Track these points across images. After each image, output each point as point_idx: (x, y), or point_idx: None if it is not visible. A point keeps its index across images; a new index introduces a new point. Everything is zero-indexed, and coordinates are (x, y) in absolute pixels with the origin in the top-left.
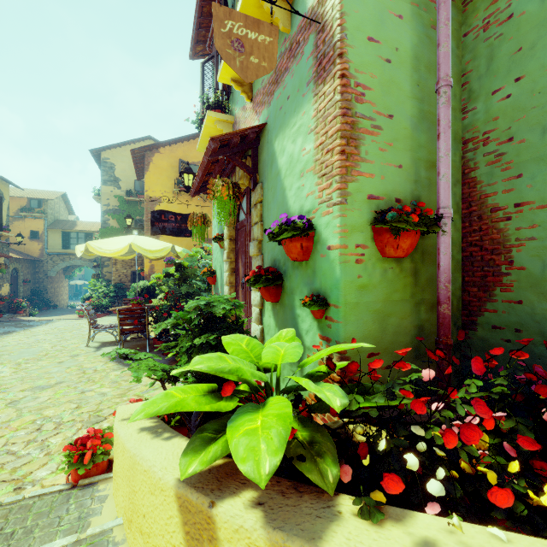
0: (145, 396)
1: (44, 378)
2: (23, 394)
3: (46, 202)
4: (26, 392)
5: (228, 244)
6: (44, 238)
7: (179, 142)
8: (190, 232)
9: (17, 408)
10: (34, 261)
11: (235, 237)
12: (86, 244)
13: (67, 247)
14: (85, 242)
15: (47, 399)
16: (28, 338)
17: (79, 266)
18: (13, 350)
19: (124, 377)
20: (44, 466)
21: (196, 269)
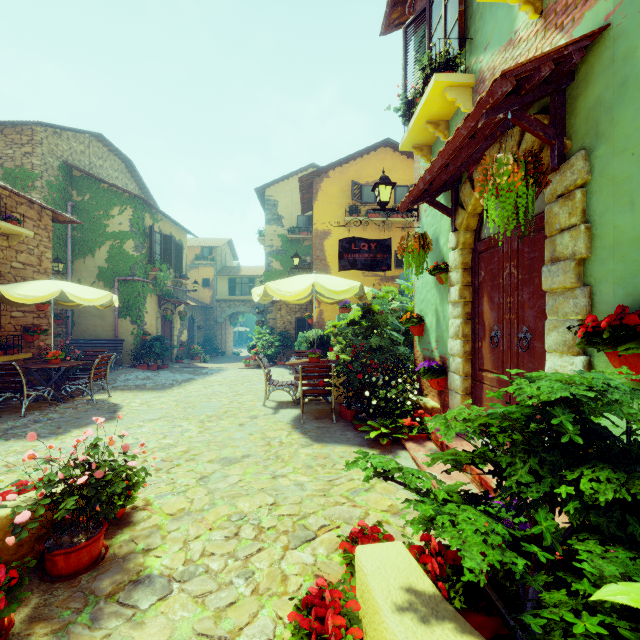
0: (357, 500)
1: (229, 446)
2: (212, 467)
3: (215, 249)
4: (215, 465)
5: (461, 275)
6: (214, 285)
7: (350, 160)
8: (386, 265)
9: (208, 488)
10: (206, 308)
11: (471, 264)
12: (265, 285)
13: (232, 293)
14: (248, 287)
15: (237, 481)
16: (206, 389)
17: (243, 312)
18: (195, 403)
19: (318, 460)
20: (254, 619)
21: (386, 315)
